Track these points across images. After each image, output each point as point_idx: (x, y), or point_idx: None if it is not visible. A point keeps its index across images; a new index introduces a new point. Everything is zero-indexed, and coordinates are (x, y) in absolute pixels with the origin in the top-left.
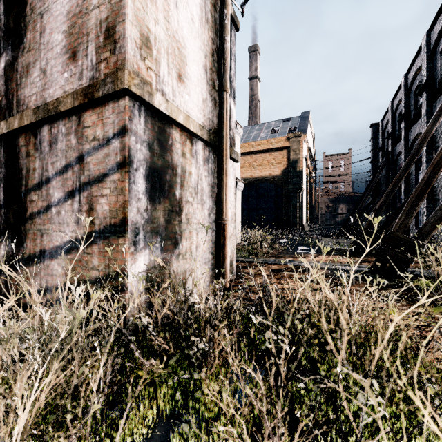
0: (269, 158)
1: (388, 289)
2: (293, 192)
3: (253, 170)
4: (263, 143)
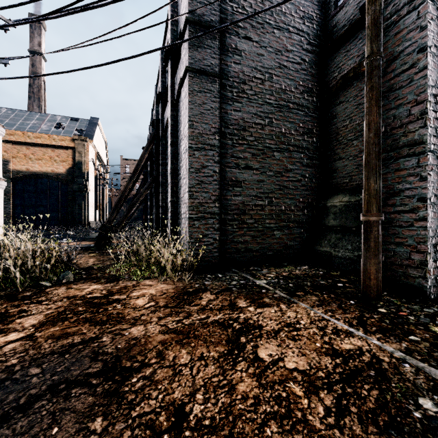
0: (52, 154)
1: (89, 251)
2: (78, 191)
3: (31, 163)
4: (44, 137)
